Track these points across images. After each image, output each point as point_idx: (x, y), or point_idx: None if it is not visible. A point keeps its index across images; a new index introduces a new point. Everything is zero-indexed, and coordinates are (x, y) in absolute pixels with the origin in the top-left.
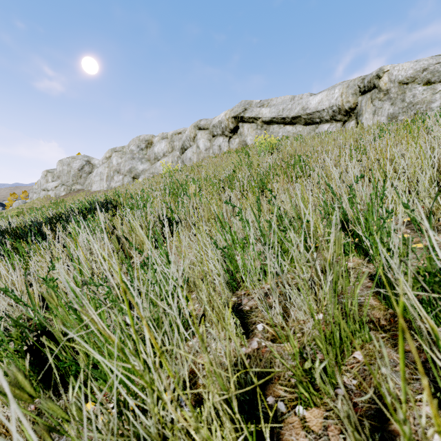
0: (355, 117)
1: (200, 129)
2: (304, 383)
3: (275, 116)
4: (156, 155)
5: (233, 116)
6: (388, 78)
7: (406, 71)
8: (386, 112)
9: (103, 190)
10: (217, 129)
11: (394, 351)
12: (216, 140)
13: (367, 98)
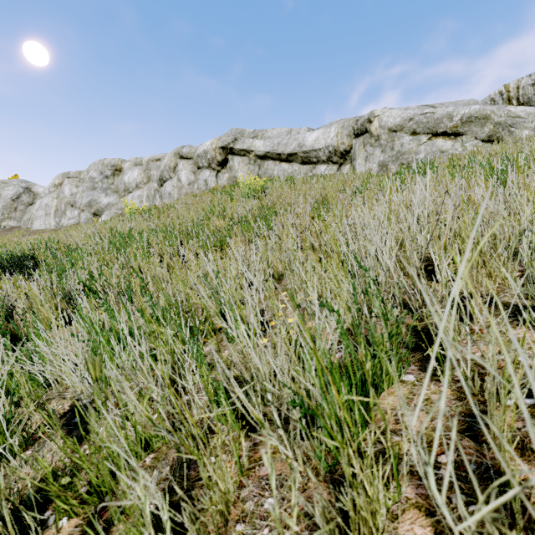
0: (350, 161)
1: (182, 157)
2: (63, 496)
3: (270, 150)
4: (127, 186)
5: (221, 147)
6: (379, 124)
7: (394, 118)
8: (377, 159)
9: (50, 229)
10: (202, 160)
11: (177, 451)
12: (202, 174)
13: (360, 142)
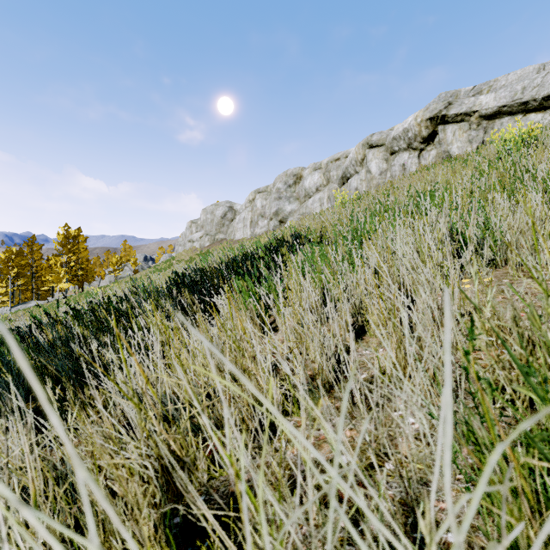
0: None
1: (371, 147)
2: None
3: (507, 102)
4: (307, 191)
5: (428, 118)
6: None
7: None
8: None
9: (247, 238)
10: (399, 142)
11: None
12: (397, 158)
13: None
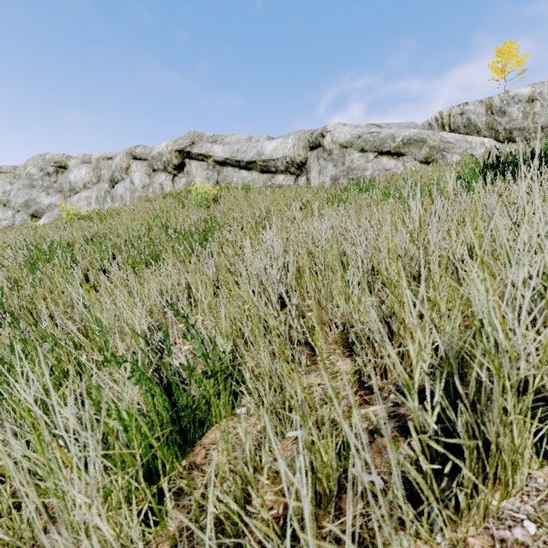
0: (306, 173)
1: (135, 158)
2: None
3: (229, 157)
4: (73, 185)
5: (177, 150)
6: (331, 139)
7: (345, 135)
8: (330, 173)
9: None
10: (157, 163)
11: None
12: (157, 177)
13: (314, 155)
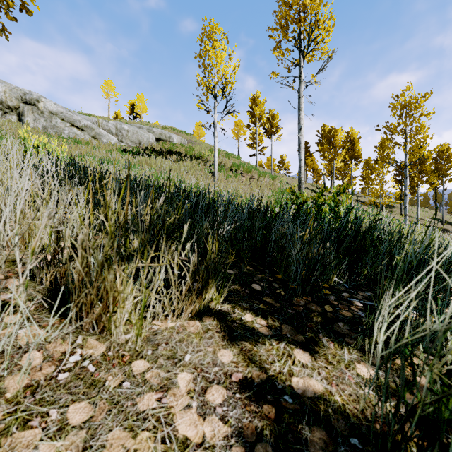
0: (17, 114)
1: None
2: None
3: None
4: None
5: None
6: (44, 106)
7: (53, 108)
8: (42, 123)
9: None
10: None
11: None
12: None
13: (29, 108)
